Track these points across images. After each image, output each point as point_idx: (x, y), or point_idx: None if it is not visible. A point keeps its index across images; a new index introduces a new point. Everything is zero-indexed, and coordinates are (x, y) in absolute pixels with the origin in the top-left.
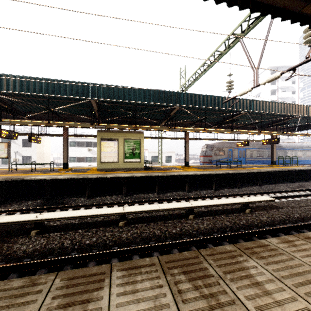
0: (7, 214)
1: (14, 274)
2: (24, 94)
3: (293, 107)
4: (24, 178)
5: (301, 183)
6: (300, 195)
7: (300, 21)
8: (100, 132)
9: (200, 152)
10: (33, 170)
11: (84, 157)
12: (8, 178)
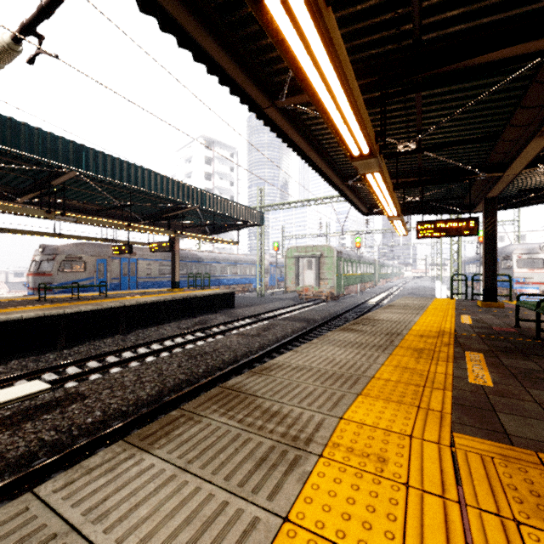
0: None
1: None
2: None
3: (180, 186)
4: None
5: (204, 318)
6: (174, 344)
7: None
8: None
9: (29, 265)
10: None
11: None
12: None
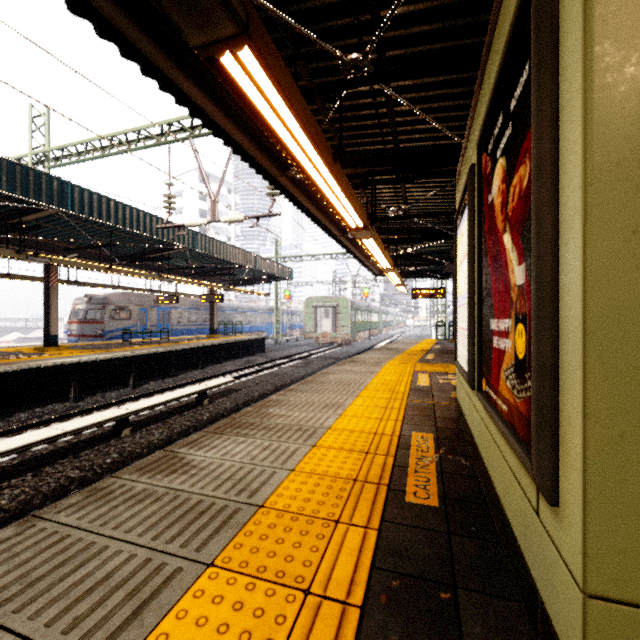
0: None
1: None
2: None
3: (242, 253)
4: None
5: (248, 359)
6: (252, 372)
7: (275, 186)
8: None
9: (70, 313)
10: None
11: None
12: None
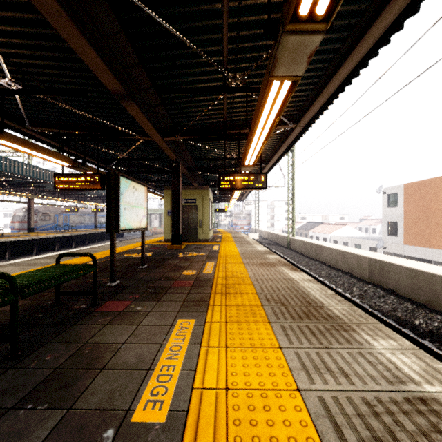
0: None
1: None
2: None
3: None
4: None
5: (116, 239)
6: None
7: None
8: None
9: (12, 217)
10: None
11: None
12: None
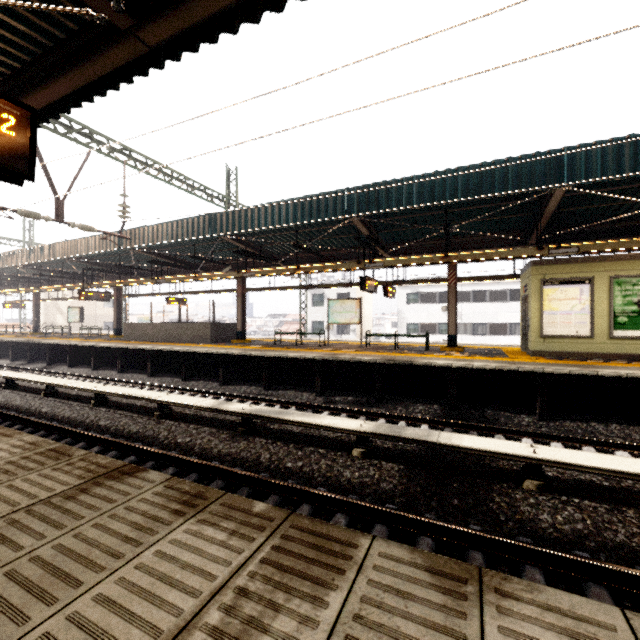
0: (406, 424)
1: (599, 587)
2: (406, 210)
3: None
4: (412, 361)
5: None
6: None
7: None
8: (539, 267)
9: None
10: (390, 346)
11: (435, 323)
12: (387, 359)
